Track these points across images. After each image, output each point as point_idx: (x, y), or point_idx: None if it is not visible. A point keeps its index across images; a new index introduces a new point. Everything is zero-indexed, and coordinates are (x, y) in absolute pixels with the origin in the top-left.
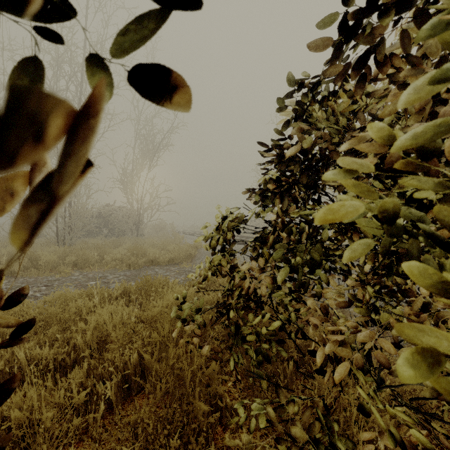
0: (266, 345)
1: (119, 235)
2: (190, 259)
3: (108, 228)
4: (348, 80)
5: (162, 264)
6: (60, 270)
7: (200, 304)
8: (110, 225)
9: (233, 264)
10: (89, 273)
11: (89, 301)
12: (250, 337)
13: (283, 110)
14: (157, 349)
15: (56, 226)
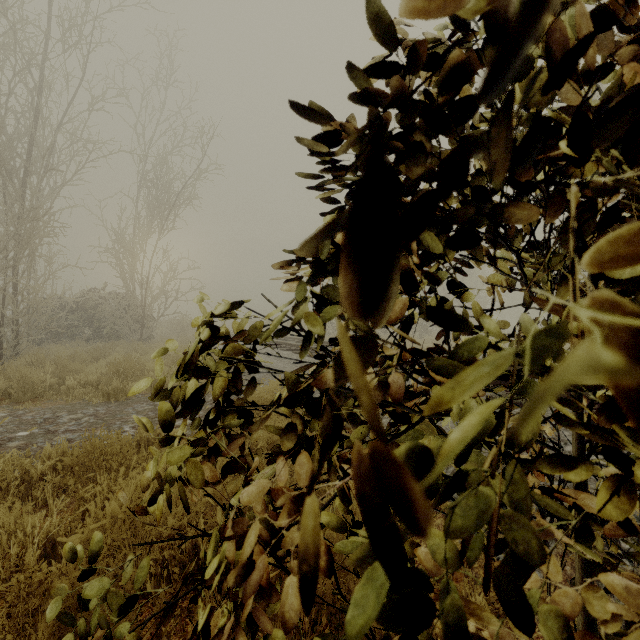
0: None
1: (111, 339)
2: None
3: (93, 328)
4: None
5: None
6: None
7: (137, 579)
8: (95, 322)
9: (233, 461)
10: (28, 411)
11: None
12: None
13: None
14: None
15: None
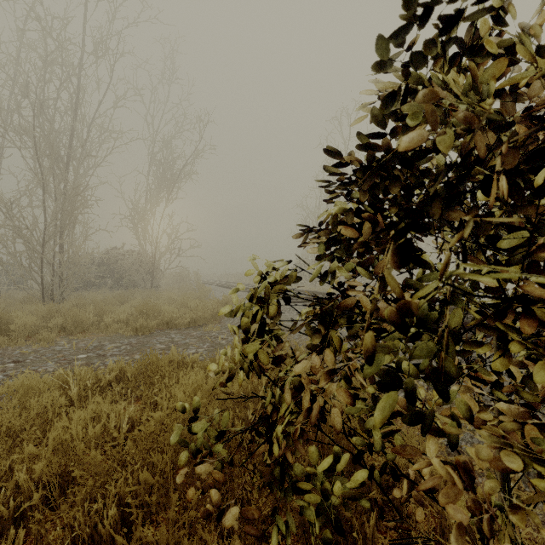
0: (335, 498)
1: (128, 287)
2: (217, 320)
3: (114, 278)
4: (503, 21)
5: (180, 326)
6: (39, 337)
7: (223, 423)
8: (116, 274)
9: (278, 355)
10: (81, 340)
11: (60, 397)
12: (311, 498)
13: (384, 70)
14: (139, 527)
15: (41, 277)
